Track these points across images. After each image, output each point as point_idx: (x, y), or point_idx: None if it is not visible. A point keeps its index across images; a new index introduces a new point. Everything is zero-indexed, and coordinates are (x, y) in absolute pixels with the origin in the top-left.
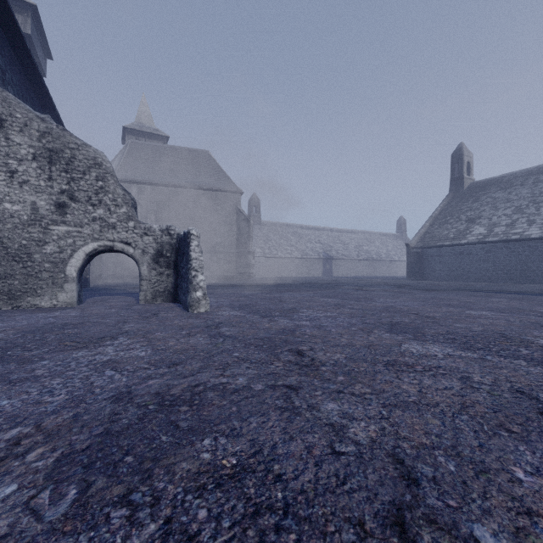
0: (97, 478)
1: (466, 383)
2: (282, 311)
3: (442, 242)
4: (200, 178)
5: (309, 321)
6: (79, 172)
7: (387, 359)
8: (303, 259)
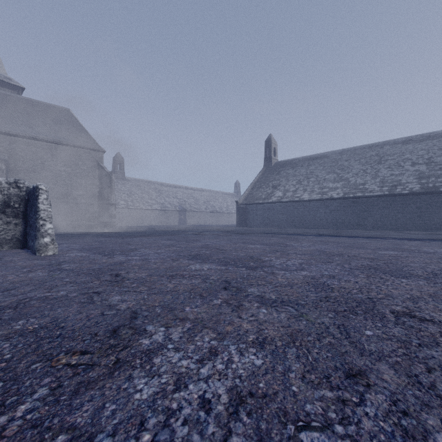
0: None
1: (204, 280)
2: (124, 251)
3: (258, 200)
4: (60, 134)
5: (140, 256)
6: None
7: (173, 273)
8: (162, 210)
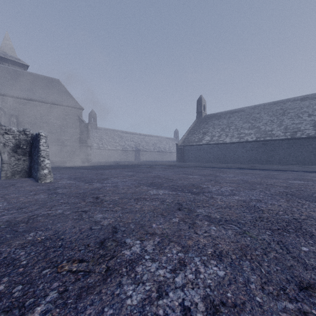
0: None
1: (162, 202)
2: (99, 180)
3: (192, 143)
4: (53, 97)
5: (111, 183)
6: None
7: (137, 197)
8: (123, 150)
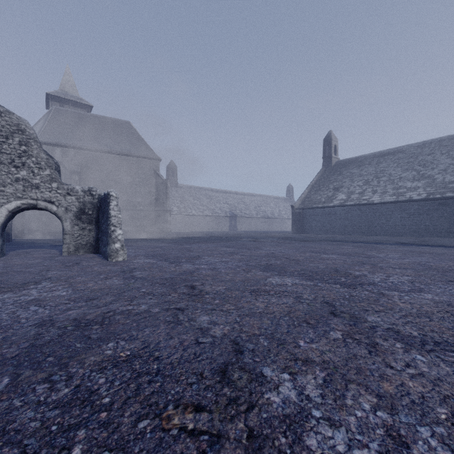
0: (25, 371)
1: (297, 299)
2: (188, 258)
3: (316, 204)
4: (122, 145)
5: (207, 265)
6: (1, 136)
7: (253, 288)
8: (213, 216)
